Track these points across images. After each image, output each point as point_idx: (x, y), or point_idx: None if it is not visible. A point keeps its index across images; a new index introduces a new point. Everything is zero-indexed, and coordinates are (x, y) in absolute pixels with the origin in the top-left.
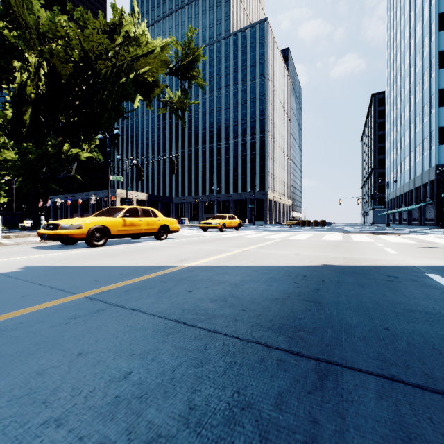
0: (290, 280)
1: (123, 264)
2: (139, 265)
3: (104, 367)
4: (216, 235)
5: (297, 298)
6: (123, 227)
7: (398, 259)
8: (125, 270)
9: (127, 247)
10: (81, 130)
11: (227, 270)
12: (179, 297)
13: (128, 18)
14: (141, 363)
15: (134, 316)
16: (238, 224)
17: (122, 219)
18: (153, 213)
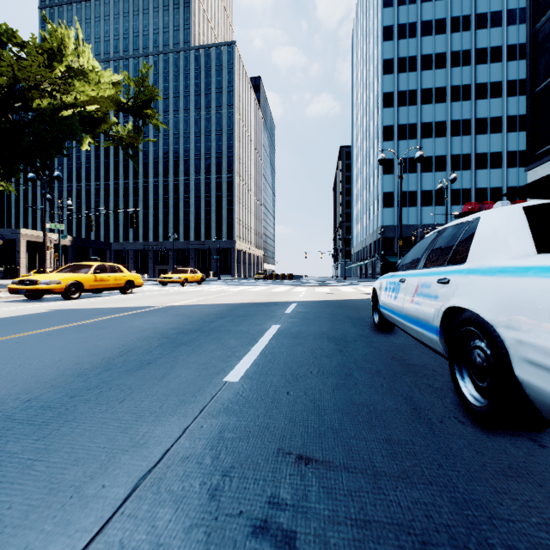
0: (226, 307)
1: (123, 306)
2: (135, 306)
3: (162, 320)
4: (179, 289)
5: (226, 310)
6: (94, 282)
7: (295, 299)
8: (130, 308)
9: (103, 299)
10: (1, 163)
11: (194, 306)
12: (174, 312)
13: (64, 31)
14: (173, 319)
15: (159, 316)
16: (200, 278)
17: (93, 275)
18: (119, 269)
